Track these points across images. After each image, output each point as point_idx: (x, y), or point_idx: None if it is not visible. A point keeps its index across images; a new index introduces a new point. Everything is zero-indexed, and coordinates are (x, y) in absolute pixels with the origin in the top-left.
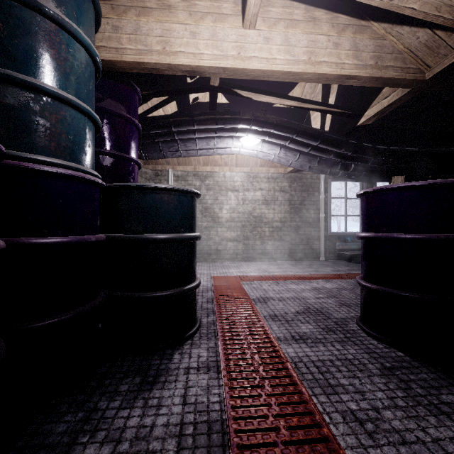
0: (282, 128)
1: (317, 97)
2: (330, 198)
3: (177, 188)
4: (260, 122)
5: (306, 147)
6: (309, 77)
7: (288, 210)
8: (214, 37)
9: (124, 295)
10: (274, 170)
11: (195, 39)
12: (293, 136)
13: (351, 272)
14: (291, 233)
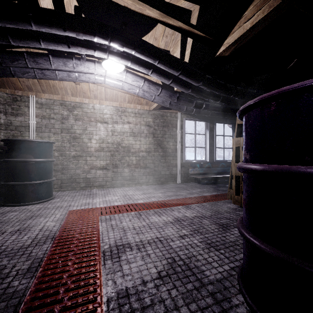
0: (144, 50)
1: (177, 38)
2: (184, 133)
3: None
4: (120, 37)
5: (168, 78)
6: None
7: (152, 142)
8: None
9: None
10: (141, 107)
11: None
12: (155, 62)
13: (203, 194)
14: (154, 161)
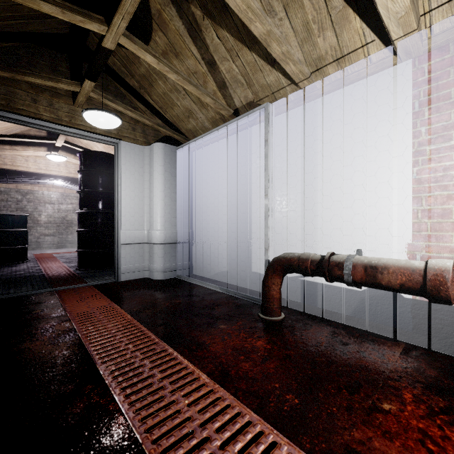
0: (76, 182)
1: None
2: None
3: (21, 215)
4: (63, 178)
5: None
6: (77, 177)
7: None
8: (36, 162)
9: (0, 247)
10: None
11: (27, 162)
12: None
13: None
14: None
